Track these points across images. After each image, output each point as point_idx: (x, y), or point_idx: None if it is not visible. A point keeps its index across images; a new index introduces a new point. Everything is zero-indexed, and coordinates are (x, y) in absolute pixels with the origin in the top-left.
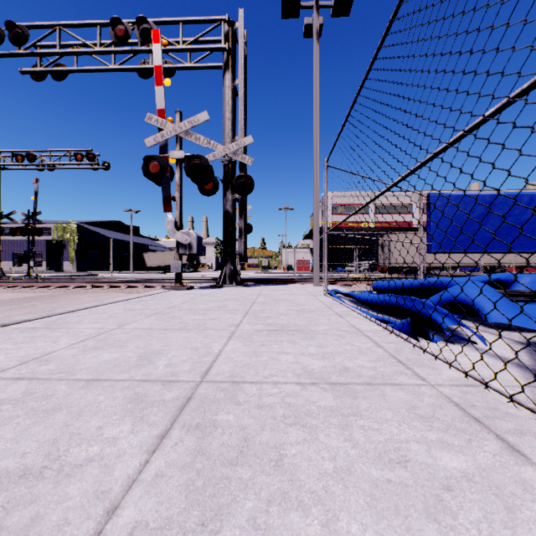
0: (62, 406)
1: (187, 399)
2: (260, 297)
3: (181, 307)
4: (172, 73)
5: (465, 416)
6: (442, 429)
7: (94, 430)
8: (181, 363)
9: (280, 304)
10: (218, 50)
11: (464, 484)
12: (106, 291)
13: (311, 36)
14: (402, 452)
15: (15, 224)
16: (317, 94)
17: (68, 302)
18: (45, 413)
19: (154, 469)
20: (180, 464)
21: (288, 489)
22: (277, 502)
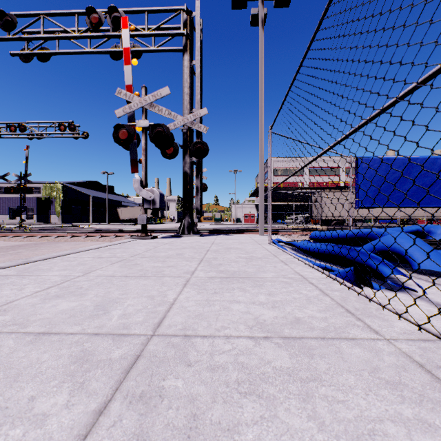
0: (0, 368)
1: (135, 357)
2: (214, 246)
3: (143, 255)
4: (139, 55)
5: (435, 382)
6: (415, 400)
7: (24, 402)
8: (135, 313)
9: (231, 252)
10: (178, 35)
11: None
12: (83, 239)
13: (257, 24)
14: (379, 438)
15: (11, 184)
16: (262, 73)
17: (49, 250)
18: None
19: None
20: None
21: None
22: None
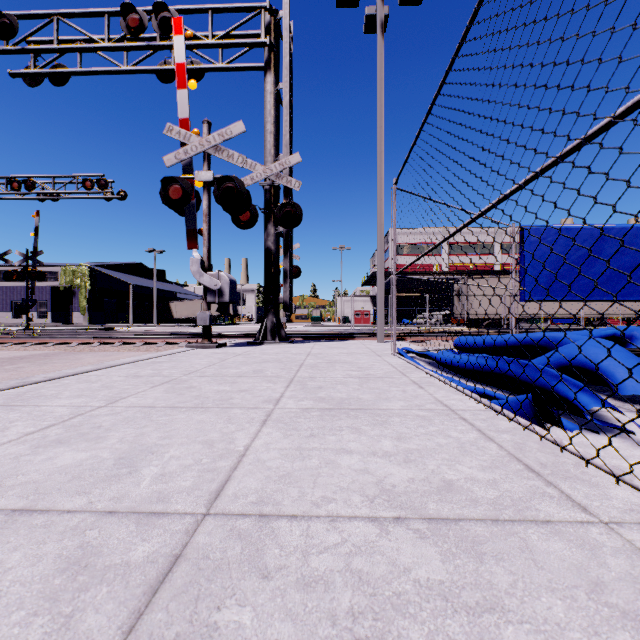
0: None
1: (171, 560)
2: (310, 358)
3: (203, 373)
4: (200, 76)
5: None
6: None
7: None
8: (181, 471)
9: (337, 368)
10: (257, 46)
11: None
12: (117, 348)
13: (374, 30)
14: None
15: (14, 267)
16: (382, 101)
17: (64, 364)
18: None
19: None
20: None
21: None
22: None
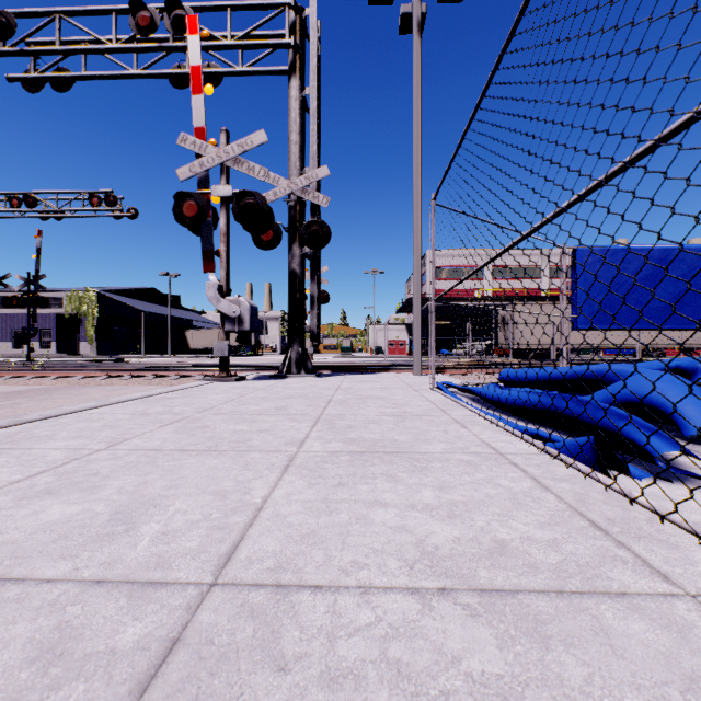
0: None
1: (166, 646)
2: (339, 393)
3: (220, 410)
4: (218, 81)
5: None
6: None
7: None
8: (186, 529)
9: (369, 404)
10: (280, 47)
11: None
12: (126, 382)
13: (410, 31)
14: None
15: (15, 293)
16: (419, 109)
17: (66, 399)
18: None
19: None
20: None
21: None
22: None
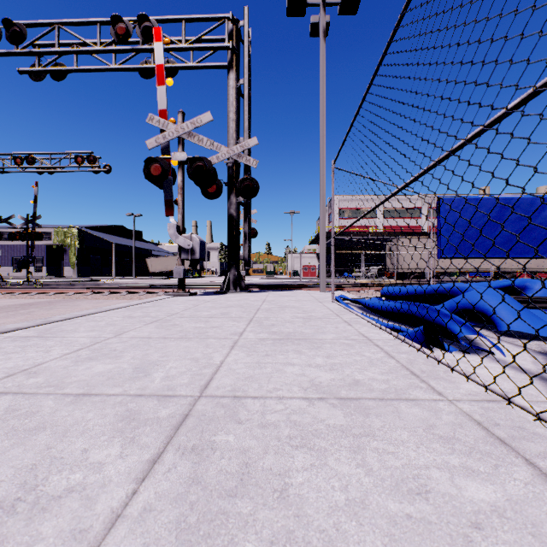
0: (46, 425)
1: (183, 416)
2: (265, 304)
3: (182, 314)
4: (175, 73)
5: (489, 437)
6: (465, 452)
7: (78, 453)
8: (179, 375)
9: (286, 311)
10: (221, 49)
11: (495, 521)
12: (107, 297)
13: (318, 35)
14: (422, 481)
15: (15, 229)
16: (324, 94)
17: (66, 309)
18: (27, 433)
19: (142, 501)
20: (172, 495)
21: (294, 527)
22: (281, 543)
